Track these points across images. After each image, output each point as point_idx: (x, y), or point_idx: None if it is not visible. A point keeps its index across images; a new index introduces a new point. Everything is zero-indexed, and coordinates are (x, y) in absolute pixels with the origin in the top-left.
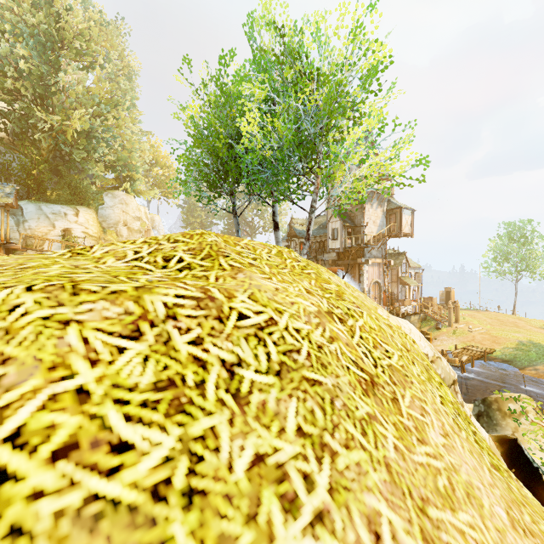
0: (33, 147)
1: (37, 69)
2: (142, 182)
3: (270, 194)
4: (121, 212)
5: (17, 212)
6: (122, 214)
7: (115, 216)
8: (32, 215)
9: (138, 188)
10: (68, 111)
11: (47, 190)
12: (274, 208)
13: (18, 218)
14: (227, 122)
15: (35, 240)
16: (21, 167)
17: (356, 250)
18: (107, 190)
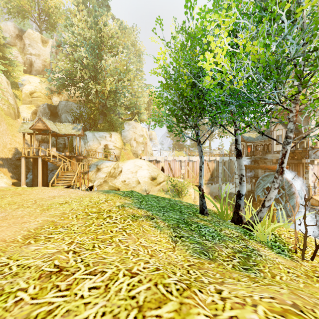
0: (91, 103)
1: (91, 61)
2: (144, 114)
3: (231, 122)
4: (132, 133)
5: (84, 138)
6: (133, 134)
7: (129, 135)
8: (91, 138)
9: (142, 117)
10: (105, 81)
11: (98, 124)
12: (236, 136)
13: (85, 141)
14: (191, 63)
15: (90, 153)
16: (87, 114)
17: (300, 152)
18: (126, 121)
